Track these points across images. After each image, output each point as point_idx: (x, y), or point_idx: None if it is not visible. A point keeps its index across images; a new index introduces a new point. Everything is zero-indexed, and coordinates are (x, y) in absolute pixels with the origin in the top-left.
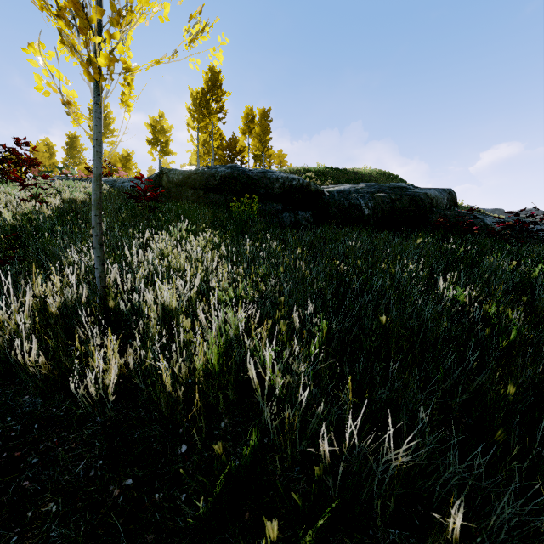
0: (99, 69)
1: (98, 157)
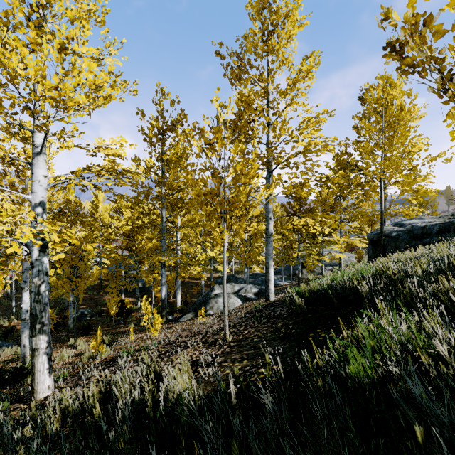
0: None
1: None
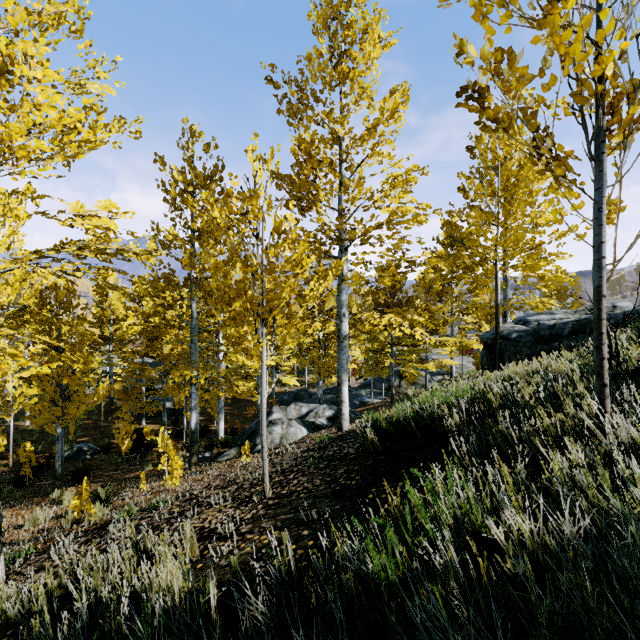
0: (597, 157)
1: (594, 267)
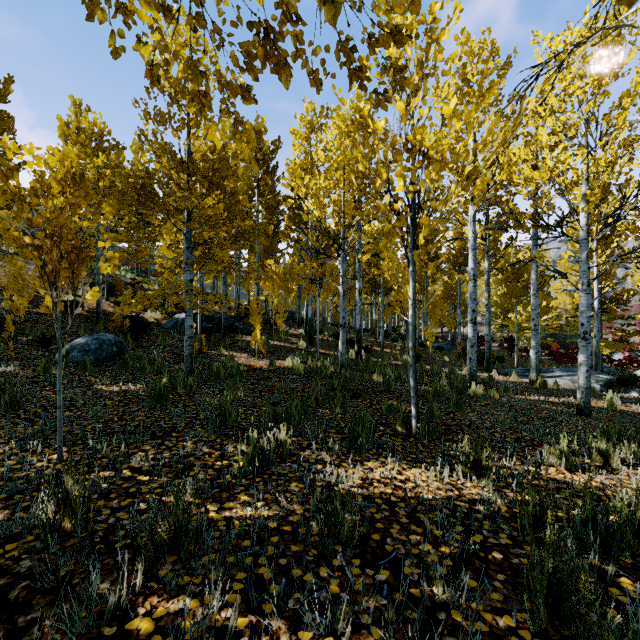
0: None
1: None
